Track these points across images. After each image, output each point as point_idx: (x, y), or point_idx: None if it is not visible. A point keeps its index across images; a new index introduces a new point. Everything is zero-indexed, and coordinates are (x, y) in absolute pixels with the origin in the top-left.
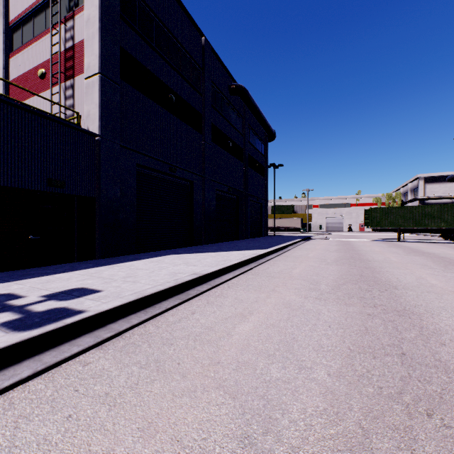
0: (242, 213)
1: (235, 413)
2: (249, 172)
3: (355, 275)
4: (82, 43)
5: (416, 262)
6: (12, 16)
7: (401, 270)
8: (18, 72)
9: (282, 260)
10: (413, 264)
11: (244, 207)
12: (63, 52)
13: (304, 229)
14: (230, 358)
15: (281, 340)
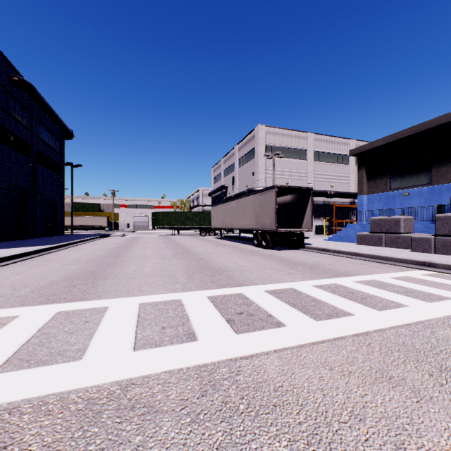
0: (30, 212)
1: (10, 288)
2: (39, 168)
3: (111, 254)
4: None
5: (159, 246)
6: None
7: (142, 250)
8: None
9: (66, 251)
10: (154, 247)
11: (31, 205)
12: None
13: (110, 228)
14: (8, 283)
15: (39, 276)
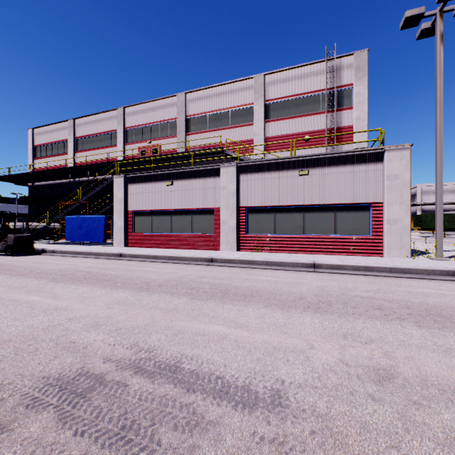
0: None
1: None
2: None
3: None
4: (347, 127)
5: None
6: (269, 97)
7: None
8: (277, 133)
9: None
10: None
11: None
12: (328, 129)
13: None
14: None
15: None
